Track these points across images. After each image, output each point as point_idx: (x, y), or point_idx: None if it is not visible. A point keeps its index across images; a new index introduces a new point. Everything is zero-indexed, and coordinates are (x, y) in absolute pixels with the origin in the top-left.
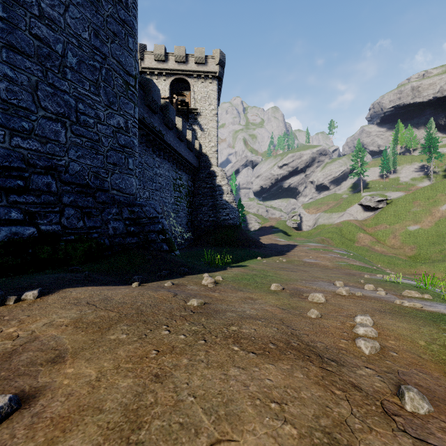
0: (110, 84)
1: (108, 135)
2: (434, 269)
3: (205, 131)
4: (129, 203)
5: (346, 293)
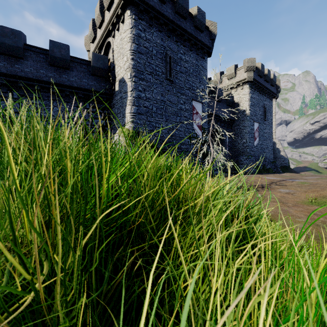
0: (270, 138)
1: (270, 148)
2: None
3: None
4: (272, 161)
5: None
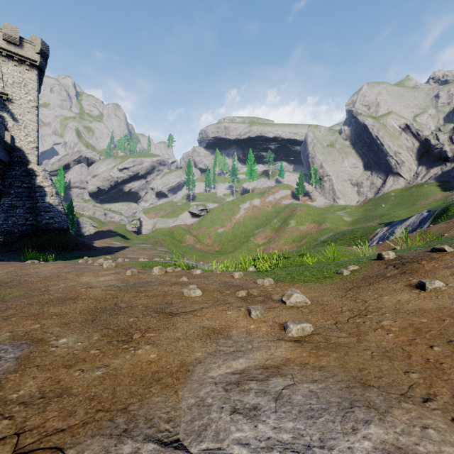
0: None
1: None
2: (227, 258)
3: (20, 122)
4: None
5: (121, 261)
